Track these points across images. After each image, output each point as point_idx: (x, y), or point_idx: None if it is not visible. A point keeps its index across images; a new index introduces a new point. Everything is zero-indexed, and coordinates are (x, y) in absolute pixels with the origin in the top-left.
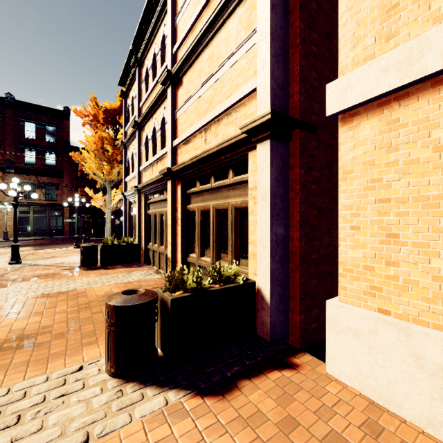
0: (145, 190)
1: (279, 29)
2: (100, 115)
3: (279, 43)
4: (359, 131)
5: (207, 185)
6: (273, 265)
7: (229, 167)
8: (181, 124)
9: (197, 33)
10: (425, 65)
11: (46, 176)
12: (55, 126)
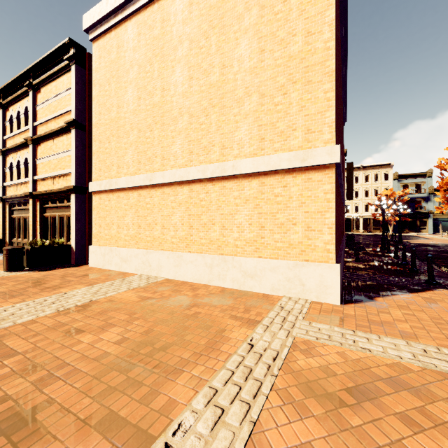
0: (9, 201)
1: (81, 154)
2: None
3: (80, 159)
4: (96, 198)
5: (55, 205)
6: (77, 238)
7: (65, 198)
8: (40, 168)
9: (48, 131)
10: (102, 188)
11: None
12: None
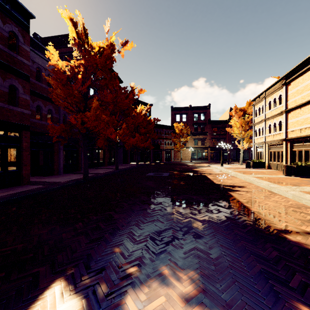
0: (268, 143)
1: None
2: (241, 114)
3: None
4: None
5: (301, 144)
6: None
7: (309, 140)
8: (290, 125)
9: (297, 105)
10: None
11: (201, 135)
12: (204, 113)
